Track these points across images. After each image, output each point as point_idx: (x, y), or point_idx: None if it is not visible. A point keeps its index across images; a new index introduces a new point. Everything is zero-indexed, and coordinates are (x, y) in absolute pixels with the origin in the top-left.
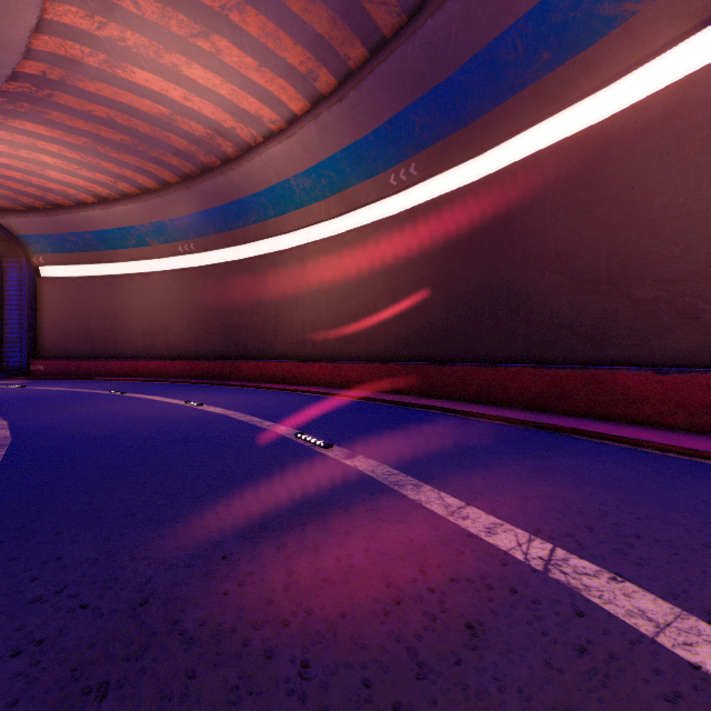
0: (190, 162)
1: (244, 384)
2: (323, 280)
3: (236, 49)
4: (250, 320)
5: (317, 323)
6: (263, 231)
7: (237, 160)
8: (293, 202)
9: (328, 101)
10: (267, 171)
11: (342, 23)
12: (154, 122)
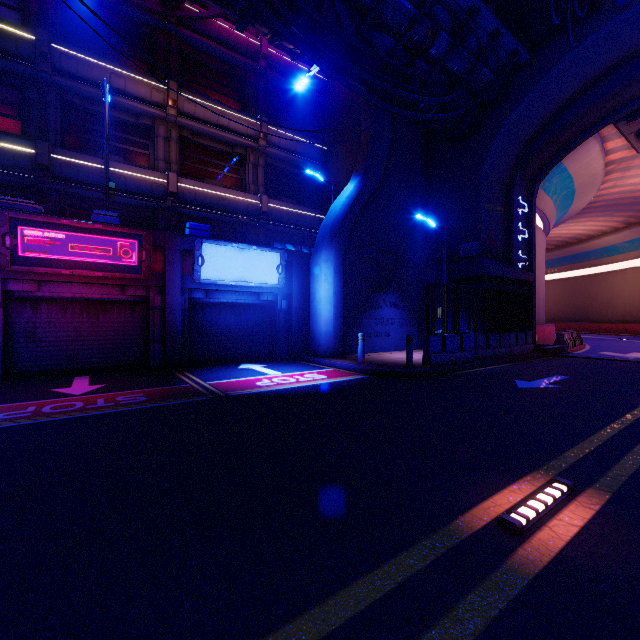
0: (562, 242)
1: (590, 333)
2: (636, 286)
3: (592, 222)
4: (590, 304)
5: (632, 306)
6: (599, 263)
7: (586, 240)
8: (618, 252)
9: (635, 225)
10: (603, 243)
11: (639, 212)
12: (551, 237)
